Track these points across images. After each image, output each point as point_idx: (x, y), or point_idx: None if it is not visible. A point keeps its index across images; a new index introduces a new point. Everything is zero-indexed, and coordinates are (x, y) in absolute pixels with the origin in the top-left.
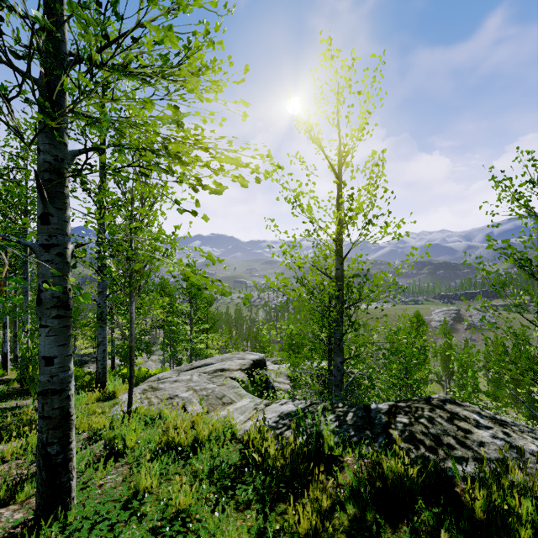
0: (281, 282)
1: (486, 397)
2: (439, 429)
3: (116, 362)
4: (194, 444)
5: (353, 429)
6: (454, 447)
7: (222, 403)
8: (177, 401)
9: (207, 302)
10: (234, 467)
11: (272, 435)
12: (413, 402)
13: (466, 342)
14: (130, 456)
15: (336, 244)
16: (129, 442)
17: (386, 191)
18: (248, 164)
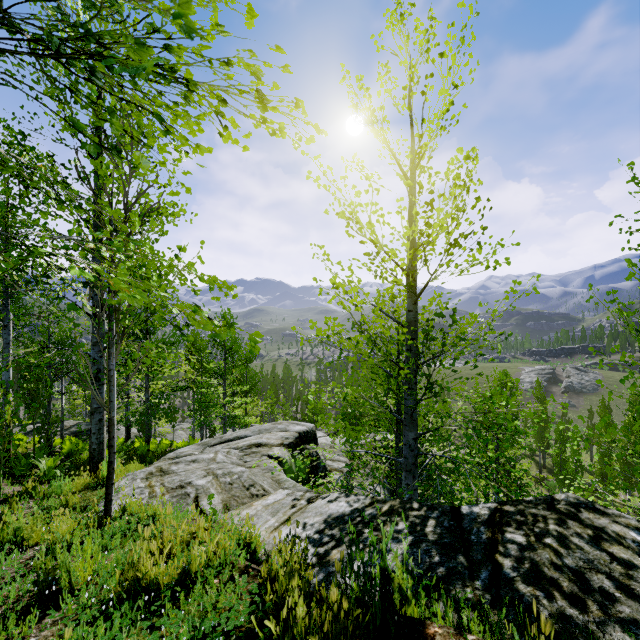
0: (332, 328)
1: (590, 476)
2: (579, 558)
3: (134, 432)
4: (182, 580)
5: (437, 550)
6: (614, 597)
7: (250, 494)
8: (189, 491)
9: (246, 358)
10: (238, 634)
11: (312, 555)
12: (526, 505)
13: (564, 408)
14: (71, 605)
15: (408, 276)
16: (82, 574)
17: (479, 197)
18: (265, 119)
